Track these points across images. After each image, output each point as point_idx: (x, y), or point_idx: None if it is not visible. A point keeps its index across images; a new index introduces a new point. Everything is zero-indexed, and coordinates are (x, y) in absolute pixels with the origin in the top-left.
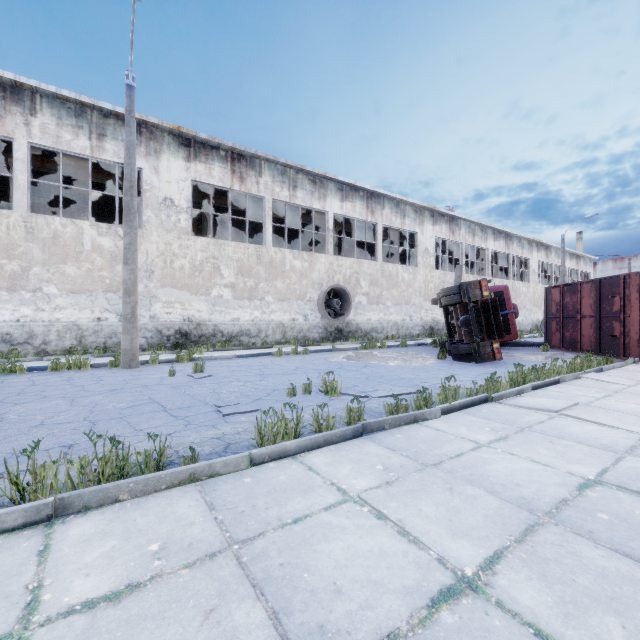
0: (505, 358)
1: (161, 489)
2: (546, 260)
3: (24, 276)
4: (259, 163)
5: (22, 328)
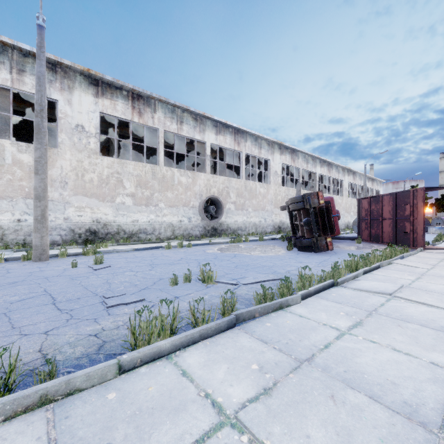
0: (334, 248)
1: None
2: (353, 181)
3: None
4: (154, 102)
5: None
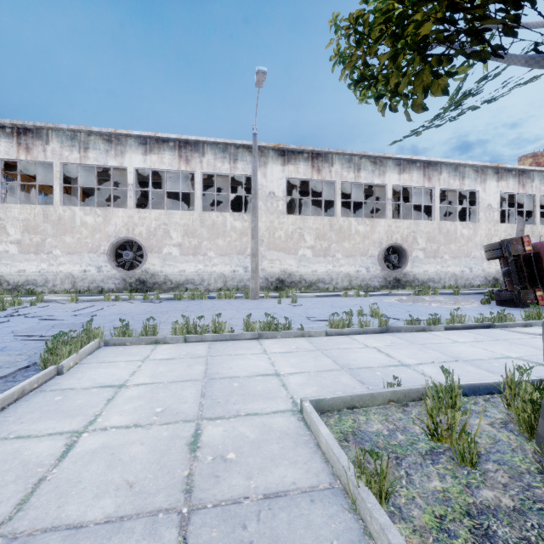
0: None
1: (291, 337)
2: None
3: (199, 247)
4: (331, 157)
5: (199, 276)
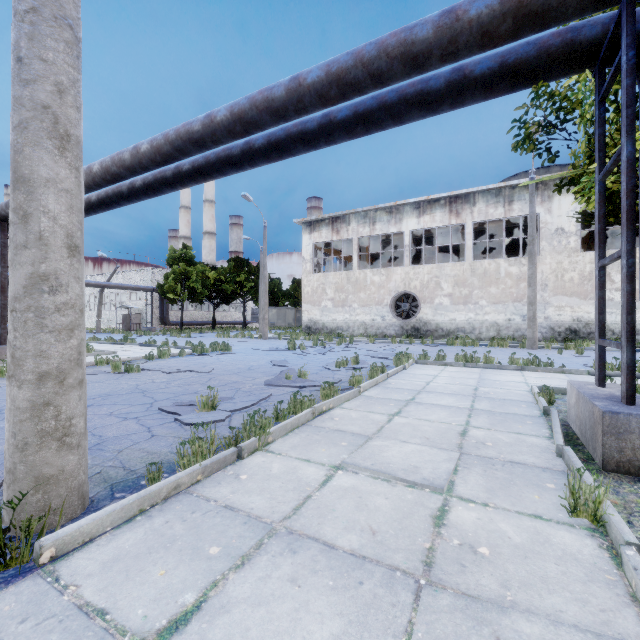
0: None
1: (551, 372)
2: None
3: (470, 296)
4: None
5: (469, 324)
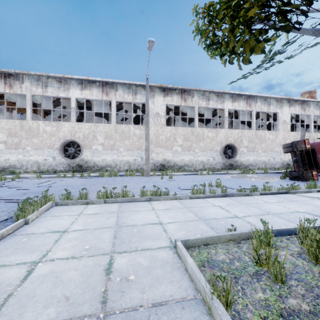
0: None
1: (169, 200)
2: None
3: (114, 145)
4: (192, 92)
5: (114, 162)
